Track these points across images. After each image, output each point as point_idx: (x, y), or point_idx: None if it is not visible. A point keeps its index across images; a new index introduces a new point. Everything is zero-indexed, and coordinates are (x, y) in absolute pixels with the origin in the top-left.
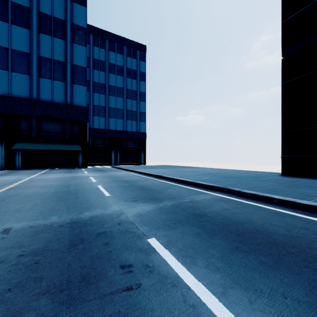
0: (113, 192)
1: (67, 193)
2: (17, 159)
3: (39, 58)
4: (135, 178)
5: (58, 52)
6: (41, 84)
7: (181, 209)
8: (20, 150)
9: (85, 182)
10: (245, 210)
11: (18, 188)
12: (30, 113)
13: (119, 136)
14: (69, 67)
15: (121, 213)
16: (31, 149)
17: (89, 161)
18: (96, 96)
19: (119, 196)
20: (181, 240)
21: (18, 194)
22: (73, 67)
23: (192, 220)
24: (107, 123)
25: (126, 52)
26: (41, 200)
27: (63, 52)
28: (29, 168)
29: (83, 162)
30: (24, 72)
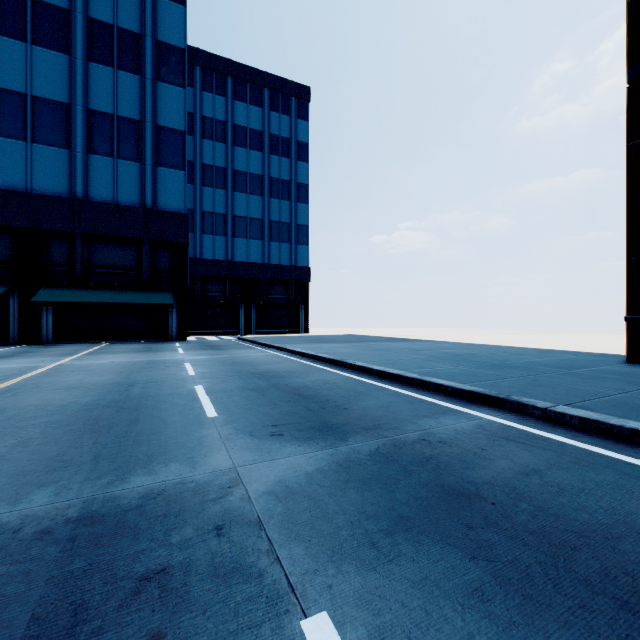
0: (225, 407)
1: (117, 407)
2: (44, 323)
3: (88, 113)
4: (283, 367)
5: (127, 100)
6: (92, 168)
7: (402, 468)
8: (47, 304)
9: (172, 375)
10: (591, 476)
11: (13, 393)
12: (70, 227)
13: (254, 275)
14: (150, 130)
15: (232, 482)
16: (70, 303)
17: (194, 327)
18: (207, 194)
19: (238, 418)
20: (423, 634)
21: (2, 410)
22: (158, 131)
23: (444, 519)
24: (229, 248)
25: (268, 101)
26: (44, 430)
27: (138, 101)
28: (68, 340)
29: (178, 329)
30: (58, 142)
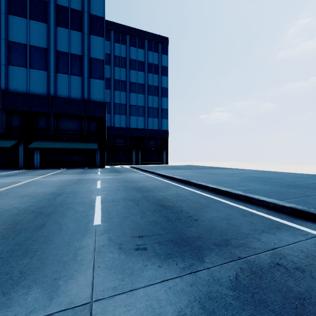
0: (109, 215)
1: (38, 213)
2: (35, 158)
3: (56, 52)
4: (153, 183)
5: (75, 45)
6: (58, 80)
7: None
8: (35, 149)
9: (86, 188)
10: None
11: None
12: (47, 110)
13: (140, 134)
14: (86, 60)
15: None
16: (46, 148)
17: (110, 161)
18: (117, 94)
19: (114, 227)
20: None
21: None
22: (90, 60)
23: None
24: (128, 121)
25: (147, 46)
26: None
27: (80, 45)
28: (47, 167)
29: (100, 162)
30: (42, 68)
